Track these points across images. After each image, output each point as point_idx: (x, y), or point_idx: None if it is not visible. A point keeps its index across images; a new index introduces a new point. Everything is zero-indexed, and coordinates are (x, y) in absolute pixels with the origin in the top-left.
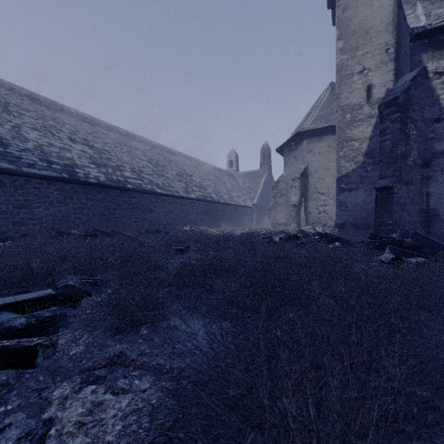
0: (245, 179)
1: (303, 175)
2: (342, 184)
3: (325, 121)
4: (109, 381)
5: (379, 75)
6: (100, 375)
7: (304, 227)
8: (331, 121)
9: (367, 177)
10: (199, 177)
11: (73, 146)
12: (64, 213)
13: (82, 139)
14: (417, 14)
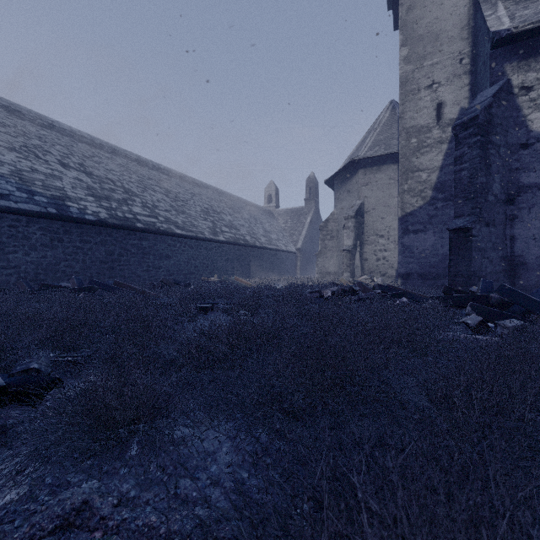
0: (287, 218)
1: (358, 213)
2: (406, 225)
3: (385, 147)
4: None
5: (451, 90)
6: None
7: (359, 277)
8: (392, 147)
9: (437, 216)
10: (230, 215)
11: (64, 173)
12: (51, 259)
13: (78, 164)
14: (499, 16)
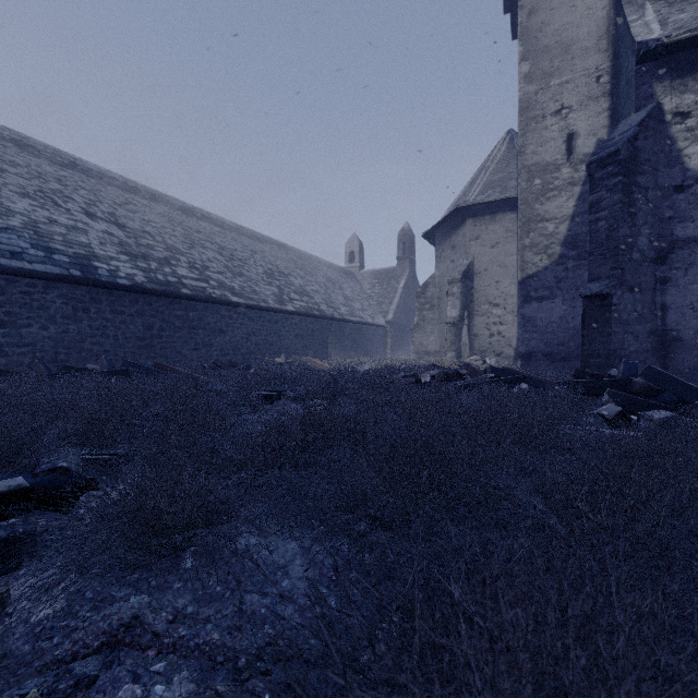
0: (374, 281)
1: (466, 275)
2: (528, 290)
3: (500, 190)
4: (100, 689)
5: (585, 117)
6: (85, 675)
7: (467, 357)
8: (509, 190)
9: (567, 278)
10: (300, 278)
11: (90, 225)
12: (75, 335)
13: (107, 214)
14: (646, 21)
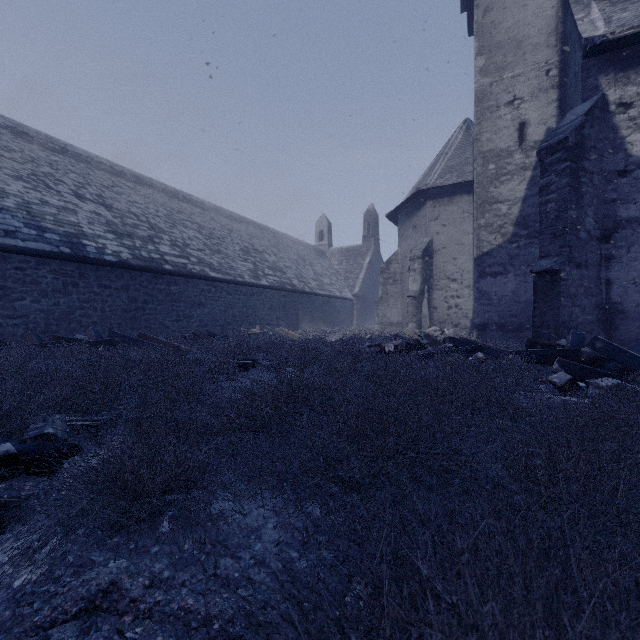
0: (342, 258)
1: (426, 252)
2: (483, 267)
3: (458, 174)
4: None
5: (536, 107)
6: None
7: (427, 328)
8: (466, 174)
9: (519, 256)
10: (274, 255)
11: (80, 206)
12: (65, 308)
13: (96, 196)
14: (592, 19)
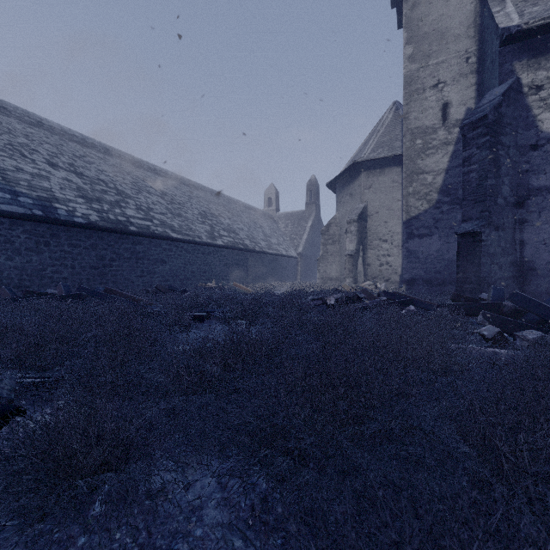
0: (288, 221)
1: (361, 216)
2: (411, 229)
3: (388, 149)
4: None
5: (457, 90)
6: None
7: (362, 282)
8: (395, 149)
9: (442, 220)
10: (228, 219)
11: (52, 173)
12: (37, 265)
13: (68, 164)
14: (507, 12)
